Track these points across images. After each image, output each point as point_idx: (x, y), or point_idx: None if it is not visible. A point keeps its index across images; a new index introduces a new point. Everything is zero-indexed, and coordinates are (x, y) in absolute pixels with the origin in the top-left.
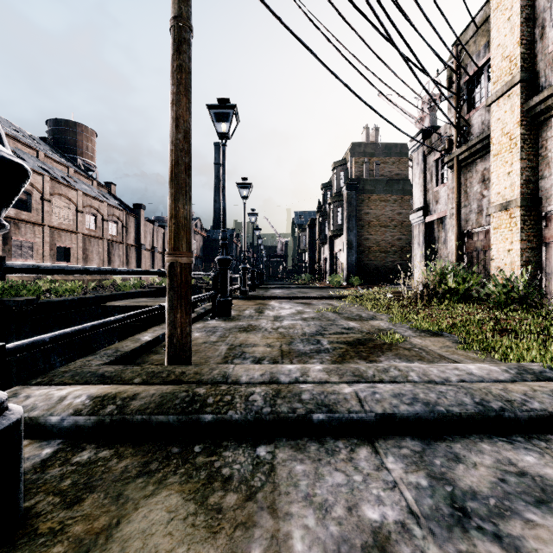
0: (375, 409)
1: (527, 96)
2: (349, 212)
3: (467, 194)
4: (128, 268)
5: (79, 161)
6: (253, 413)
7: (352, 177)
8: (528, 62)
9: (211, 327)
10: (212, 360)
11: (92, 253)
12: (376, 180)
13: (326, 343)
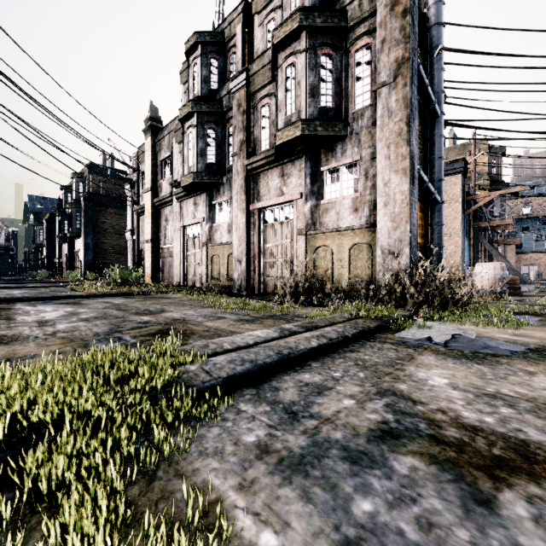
0: (40, 297)
1: (154, 197)
2: (86, 219)
3: (143, 230)
4: None
5: None
6: (8, 299)
7: (91, 190)
8: (155, 183)
9: None
10: None
11: None
12: (112, 197)
13: None
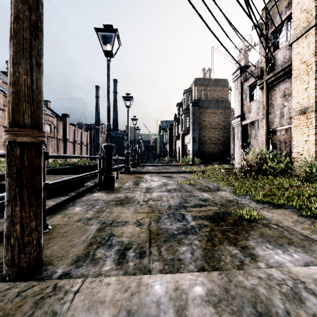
0: None
1: None
2: (193, 119)
3: (273, 105)
4: (58, 153)
5: None
6: None
7: (195, 99)
8: None
9: (94, 199)
10: (72, 252)
11: None
12: (209, 100)
13: (190, 219)
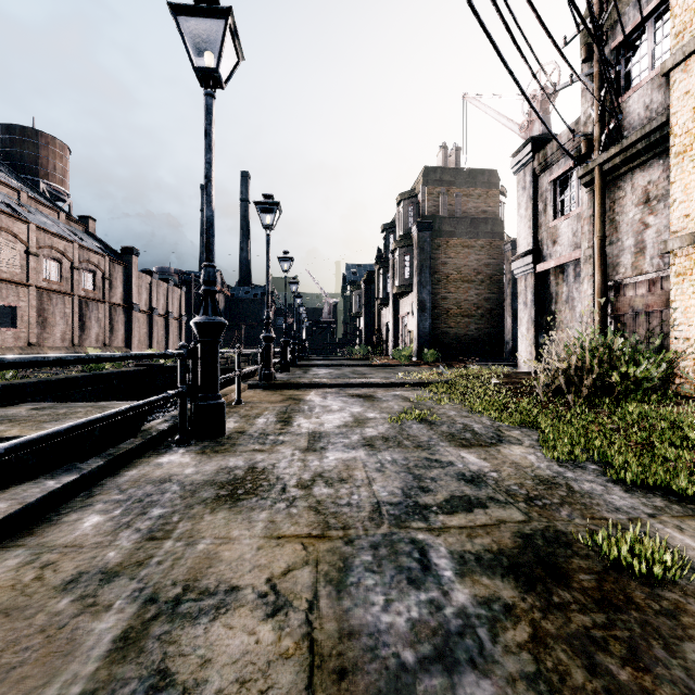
0: None
1: None
2: (421, 260)
3: (616, 225)
4: (112, 337)
5: (42, 185)
6: None
7: (425, 214)
8: None
9: (155, 479)
10: None
11: (54, 315)
12: (457, 218)
13: (449, 570)
